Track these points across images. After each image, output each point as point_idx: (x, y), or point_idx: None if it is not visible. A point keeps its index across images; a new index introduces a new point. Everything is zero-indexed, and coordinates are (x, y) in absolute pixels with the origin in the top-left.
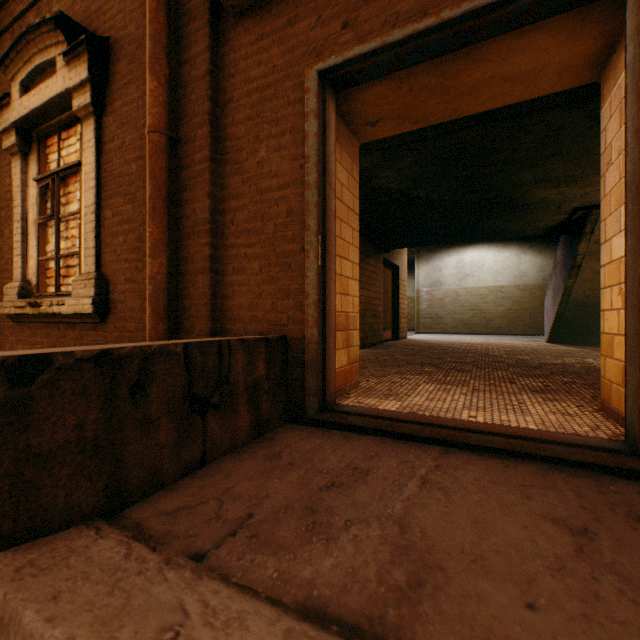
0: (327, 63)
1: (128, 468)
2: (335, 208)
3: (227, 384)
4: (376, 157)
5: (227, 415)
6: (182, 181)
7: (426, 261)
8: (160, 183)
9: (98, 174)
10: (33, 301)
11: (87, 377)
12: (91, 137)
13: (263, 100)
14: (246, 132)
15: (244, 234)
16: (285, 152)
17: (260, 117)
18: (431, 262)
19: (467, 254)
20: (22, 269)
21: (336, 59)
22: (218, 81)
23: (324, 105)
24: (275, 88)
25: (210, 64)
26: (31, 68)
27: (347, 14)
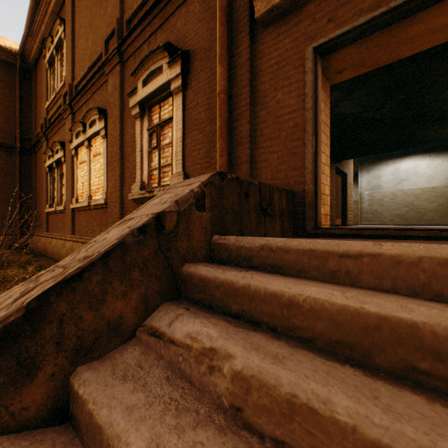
0: (318, 43)
1: (244, 227)
2: (321, 121)
3: (272, 206)
4: (338, 93)
5: (272, 221)
6: (233, 117)
7: (367, 171)
8: (224, 119)
9: (183, 121)
10: (150, 190)
11: (234, 185)
12: (180, 103)
13: (279, 68)
14: (269, 87)
15: (268, 141)
16: (292, 94)
17: (277, 78)
18: (371, 172)
19: (403, 164)
20: (140, 176)
21: (324, 40)
22: (253, 62)
23: (316, 65)
24: (286, 61)
25: (249, 54)
26: (148, 72)
27: (330, 14)
